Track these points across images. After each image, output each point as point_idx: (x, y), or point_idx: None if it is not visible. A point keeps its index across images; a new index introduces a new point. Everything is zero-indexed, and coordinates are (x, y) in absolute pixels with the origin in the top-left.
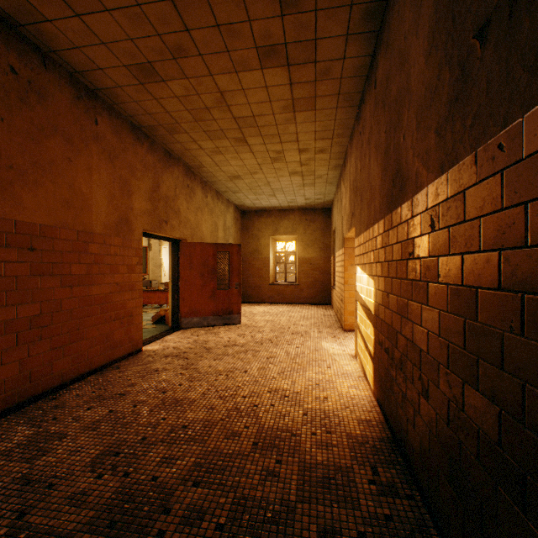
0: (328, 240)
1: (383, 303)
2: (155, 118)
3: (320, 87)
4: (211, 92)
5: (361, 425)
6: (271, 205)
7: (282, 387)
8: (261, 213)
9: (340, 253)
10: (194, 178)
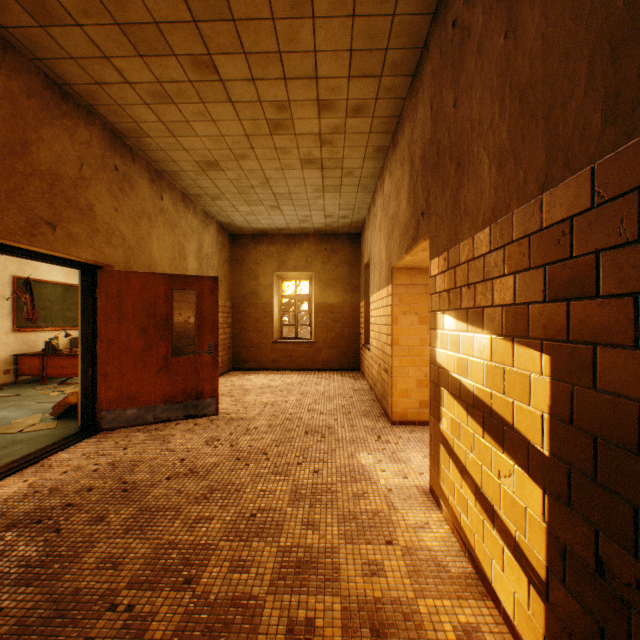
0: (356, 279)
1: None
2: None
3: None
4: None
5: None
6: (274, 226)
7: None
8: (261, 238)
9: (383, 294)
10: (132, 159)
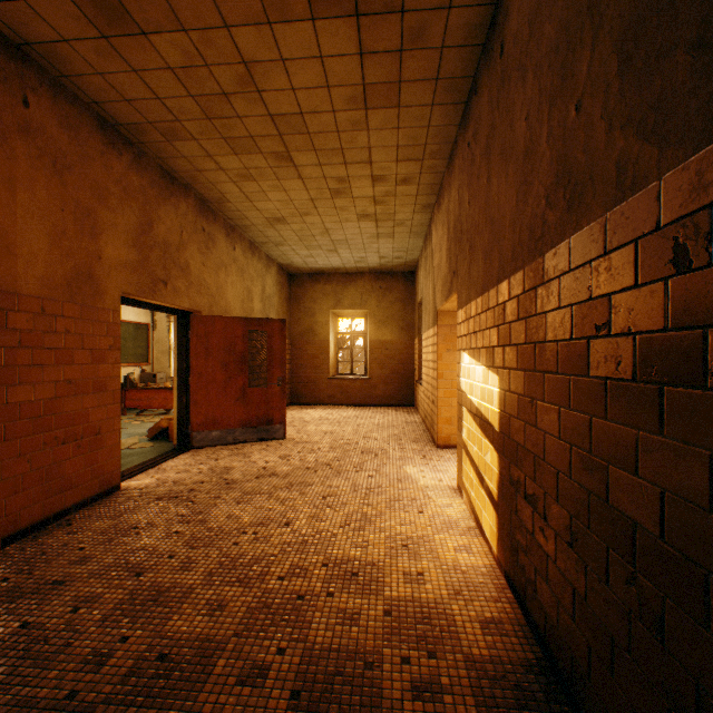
0: (411, 317)
1: (522, 416)
2: (139, 108)
3: (408, 64)
4: (229, 61)
5: (486, 634)
6: (331, 266)
7: (346, 555)
8: (318, 277)
9: (431, 333)
10: (214, 219)
